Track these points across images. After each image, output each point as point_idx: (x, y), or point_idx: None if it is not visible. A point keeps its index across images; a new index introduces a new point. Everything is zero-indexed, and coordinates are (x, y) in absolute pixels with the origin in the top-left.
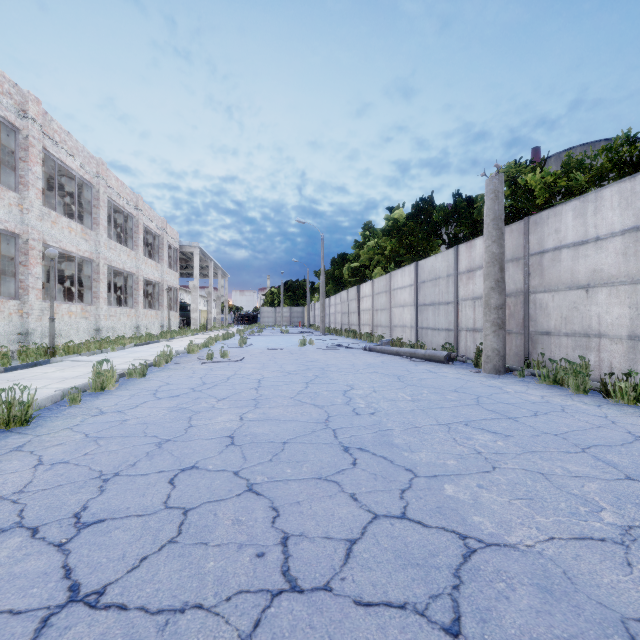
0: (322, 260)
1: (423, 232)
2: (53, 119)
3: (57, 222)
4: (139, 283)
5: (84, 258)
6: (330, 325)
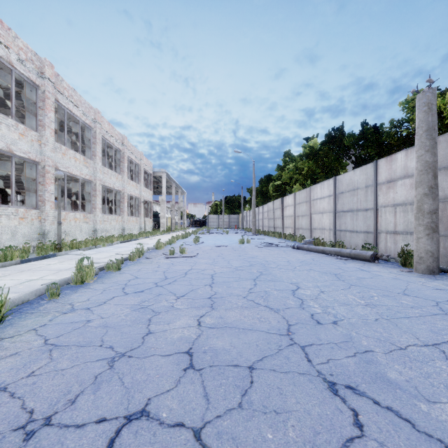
0: (253, 179)
1: (334, 155)
2: (63, 80)
3: (66, 154)
4: (124, 198)
5: (85, 180)
6: (259, 228)
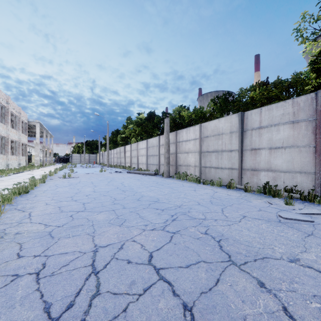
0: (108, 133)
1: (151, 125)
2: None
3: None
4: (8, 142)
5: None
6: (111, 163)
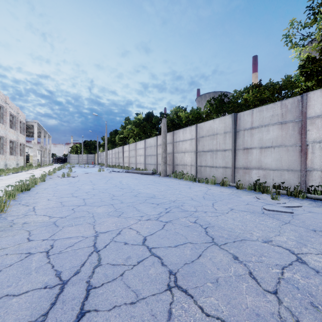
0: (106, 133)
1: (149, 125)
2: None
3: None
4: (7, 142)
5: None
6: (109, 163)
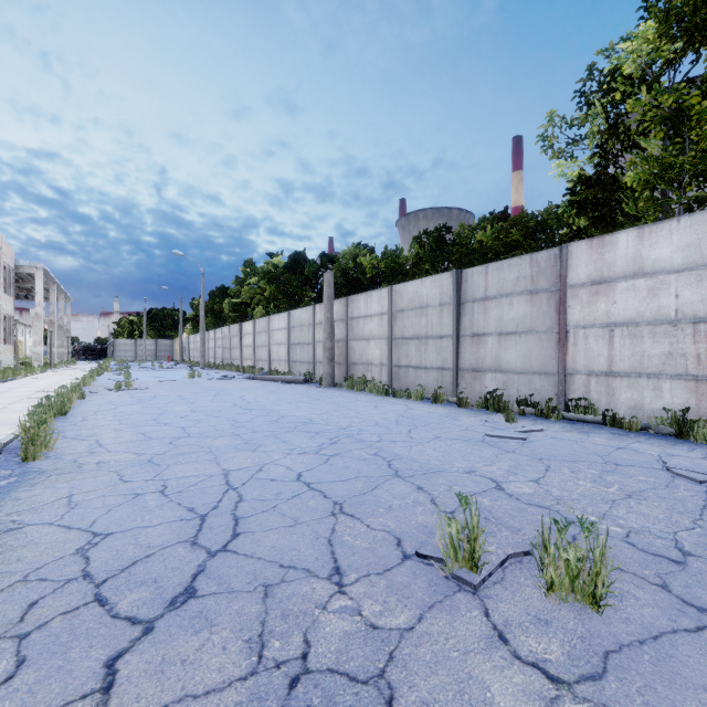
0: (202, 295)
1: (298, 280)
2: None
3: None
4: None
5: None
6: (209, 360)
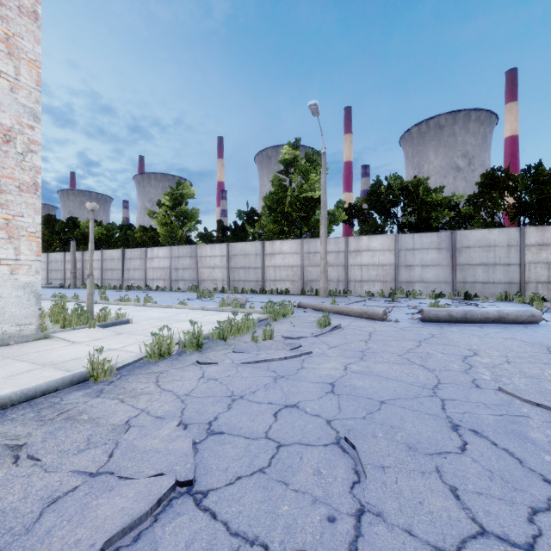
0: None
1: (50, 231)
2: None
3: None
4: None
5: None
6: None
